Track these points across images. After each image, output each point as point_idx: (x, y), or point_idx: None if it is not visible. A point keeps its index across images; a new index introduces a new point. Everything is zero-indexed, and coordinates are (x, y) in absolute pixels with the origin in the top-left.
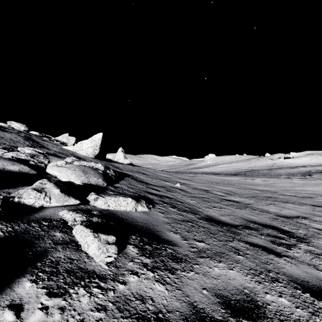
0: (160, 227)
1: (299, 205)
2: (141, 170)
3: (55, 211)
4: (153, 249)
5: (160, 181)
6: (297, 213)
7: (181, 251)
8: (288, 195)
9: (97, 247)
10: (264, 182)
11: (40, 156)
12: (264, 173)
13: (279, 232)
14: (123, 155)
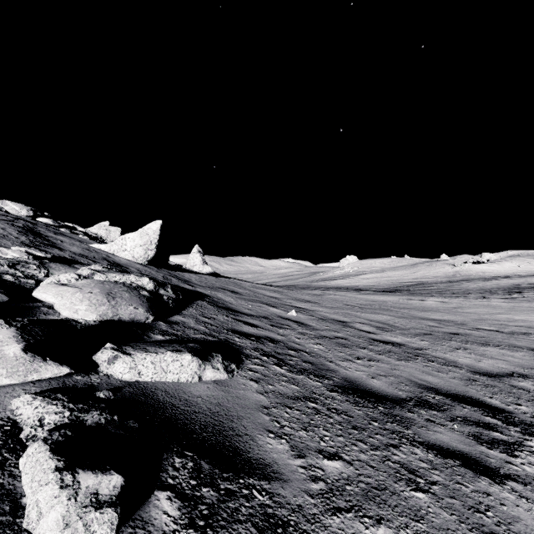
0: (246, 423)
1: (509, 349)
2: (229, 286)
3: (3, 397)
4: (220, 497)
5: (261, 306)
6: (508, 367)
7: (289, 495)
8: (486, 330)
9: (62, 521)
10: (442, 306)
11: (30, 265)
12: (440, 288)
13: (485, 411)
14: (201, 258)
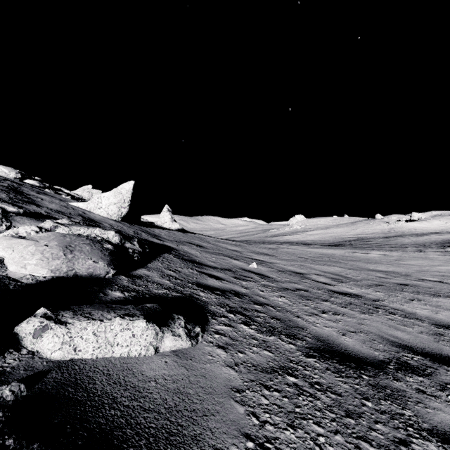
0: (213, 423)
1: None
2: (194, 240)
3: None
4: None
5: (224, 258)
6: None
7: None
8: (430, 281)
9: None
10: (384, 258)
11: None
12: (379, 243)
13: None
14: (170, 216)
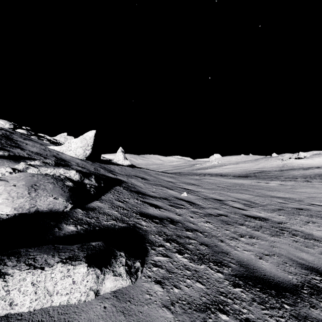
0: None
1: None
2: (140, 174)
3: None
4: None
5: (162, 189)
6: None
7: None
8: (319, 206)
9: None
10: (281, 187)
11: None
12: (276, 175)
13: None
14: (123, 155)
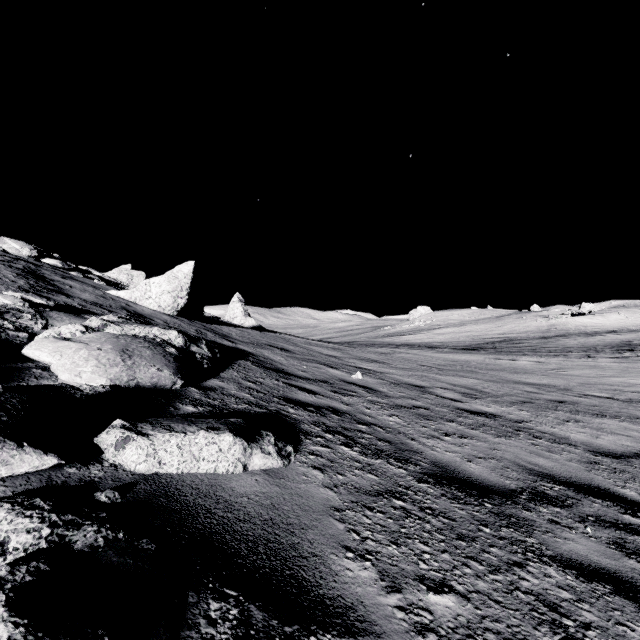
0: (312, 535)
1: (631, 421)
2: (277, 342)
3: None
4: None
5: (319, 367)
6: (634, 444)
7: None
8: (597, 397)
9: None
10: (538, 367)
11: (23, 313)
12: (533, 345)
13: (621, 507)
14: (242, 308)
